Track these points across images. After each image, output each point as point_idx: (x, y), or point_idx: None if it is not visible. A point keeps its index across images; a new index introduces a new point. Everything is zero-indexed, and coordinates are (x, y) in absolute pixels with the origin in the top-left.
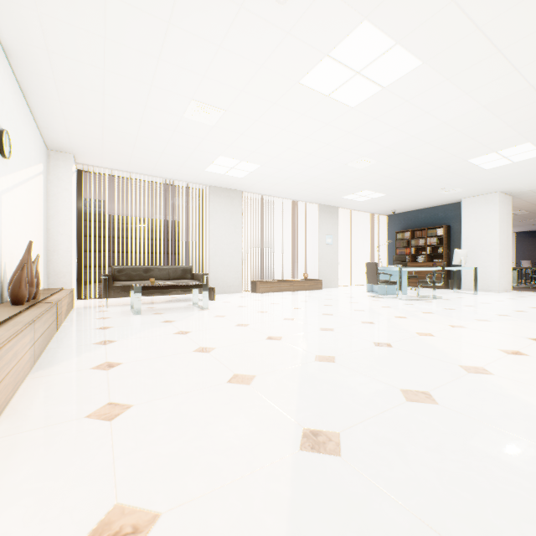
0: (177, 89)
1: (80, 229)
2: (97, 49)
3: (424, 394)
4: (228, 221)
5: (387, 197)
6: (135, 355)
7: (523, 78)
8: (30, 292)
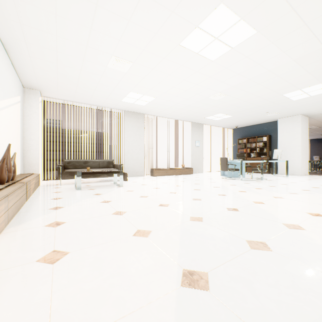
0: (103, 48)
1: (44, 137)
2: (51, 22)
3: (262, 243)
4: (135, 132)
5: (233, 117)
6: (74, 217)
7: (320, 42)
8: (9, 176)
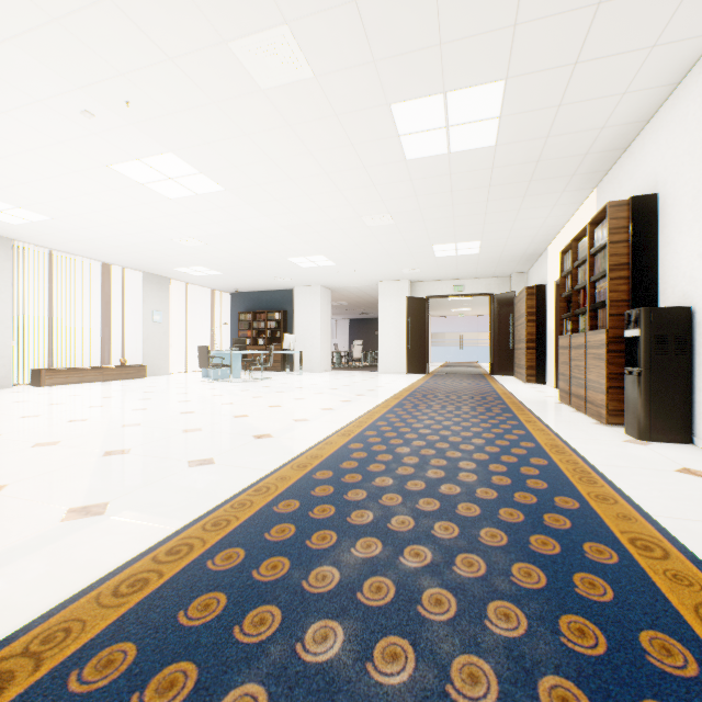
0: None
1: None
2: None
3: (197, 429)
4: None
5: (226, 276)
6: None
7: (299, 218)
8: None
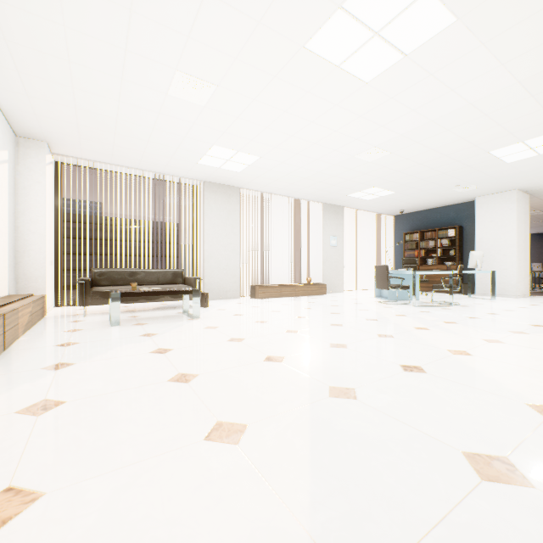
0: (157, 55)
1: (58, 228)
2: None
3: (502, 462)
4: (224, 220)
5: (396, 195)
6: (88, 387)
7: None
8: None
